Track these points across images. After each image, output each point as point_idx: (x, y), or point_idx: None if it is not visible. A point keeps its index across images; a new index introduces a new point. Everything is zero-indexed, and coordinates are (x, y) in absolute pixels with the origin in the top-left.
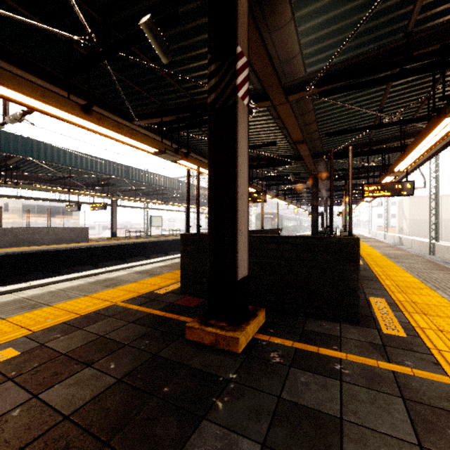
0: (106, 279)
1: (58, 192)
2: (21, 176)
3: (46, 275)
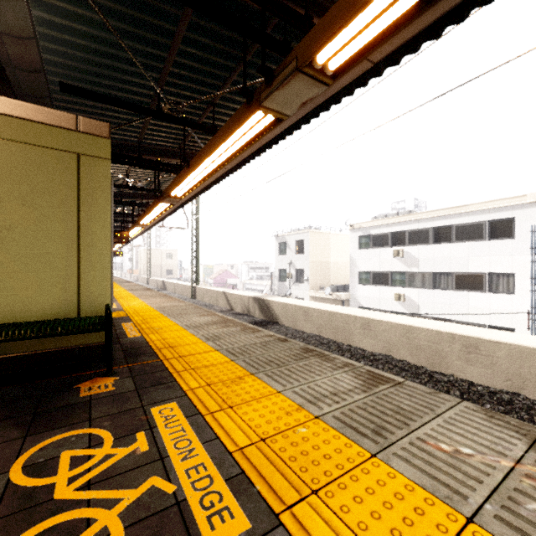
0: None
1: None
2: None
3: None
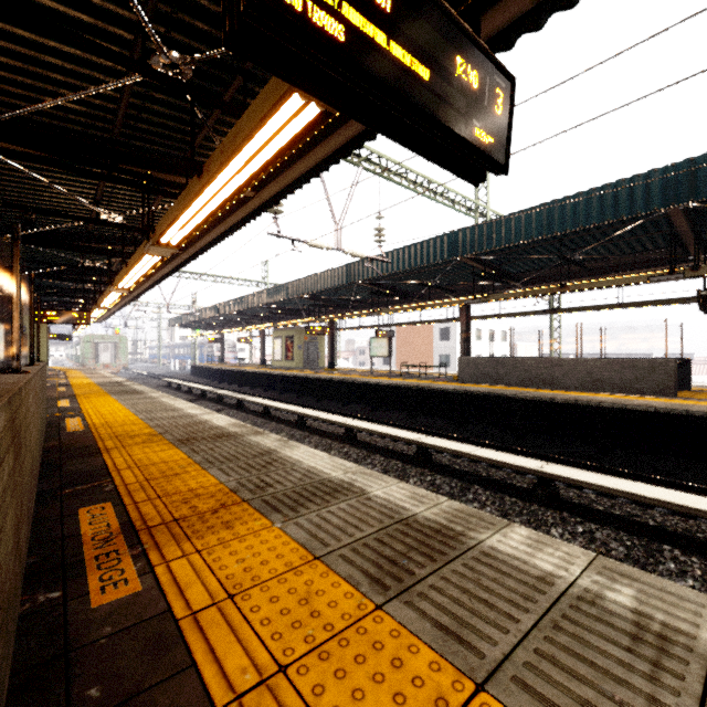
0: (177, 410)
1: (541, 293)
2: (565, 275)
3: (505, 436)
